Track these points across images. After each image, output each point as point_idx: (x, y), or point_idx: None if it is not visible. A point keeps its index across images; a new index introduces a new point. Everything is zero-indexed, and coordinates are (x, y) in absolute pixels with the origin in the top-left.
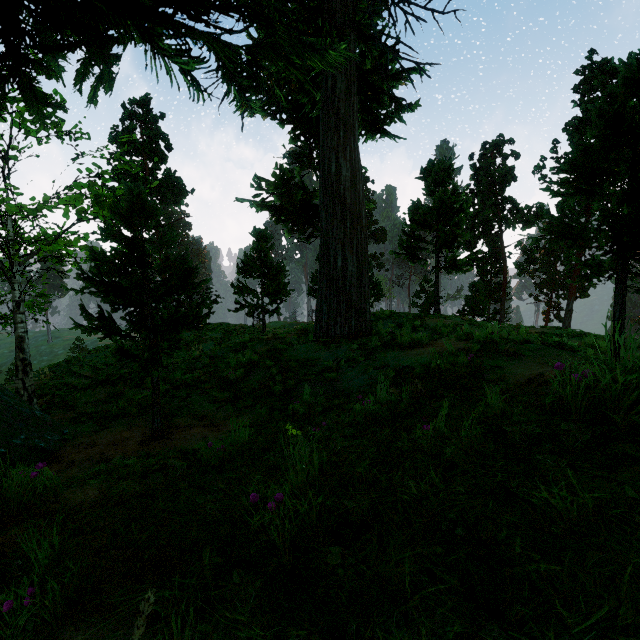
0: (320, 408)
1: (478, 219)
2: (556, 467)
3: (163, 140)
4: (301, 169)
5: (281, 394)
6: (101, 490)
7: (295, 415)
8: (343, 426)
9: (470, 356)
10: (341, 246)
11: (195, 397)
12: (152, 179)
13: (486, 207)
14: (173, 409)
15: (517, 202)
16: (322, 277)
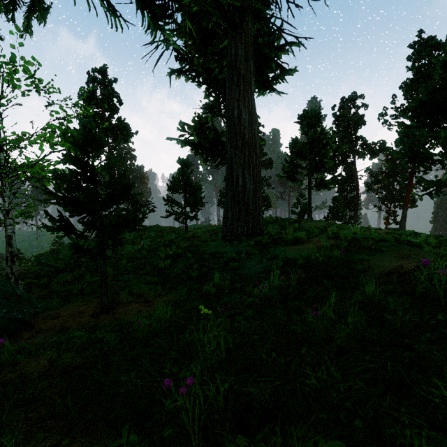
0: (226, 290)
1: (338, 152)
2: (443, 358)
3: (116, 97)
4: (213, 117)
5: (197, 278)
6: (50, 361)
7: (207, 295)
8: (244, 306)
9: (342, 251)
10: (241, 169)
11: (134, 280)
12: (108, 124)
13: (344, 143)
14: (118, 289)
15: (366, 139)
16: (228, 192)
